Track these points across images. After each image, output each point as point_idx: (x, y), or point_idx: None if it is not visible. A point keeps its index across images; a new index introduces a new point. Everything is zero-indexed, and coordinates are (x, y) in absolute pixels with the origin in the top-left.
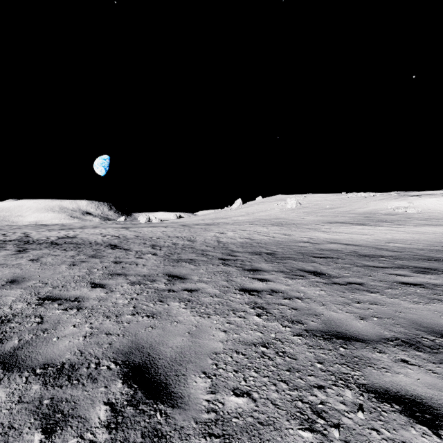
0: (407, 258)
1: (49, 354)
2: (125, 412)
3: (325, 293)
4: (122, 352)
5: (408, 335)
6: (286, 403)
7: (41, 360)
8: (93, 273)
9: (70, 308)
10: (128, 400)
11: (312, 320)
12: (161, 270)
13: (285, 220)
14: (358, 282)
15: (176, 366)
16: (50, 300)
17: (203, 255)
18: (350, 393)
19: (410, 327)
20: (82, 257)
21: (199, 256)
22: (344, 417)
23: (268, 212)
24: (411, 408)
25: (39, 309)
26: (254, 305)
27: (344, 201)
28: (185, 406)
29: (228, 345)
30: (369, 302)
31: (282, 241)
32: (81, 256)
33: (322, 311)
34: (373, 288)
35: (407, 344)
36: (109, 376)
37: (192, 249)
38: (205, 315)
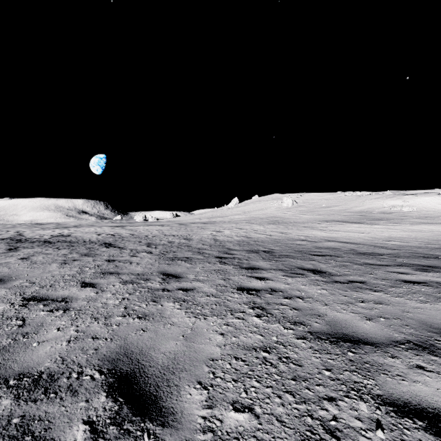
0: (406, 256)
1: (26, 362)
2: (107, 433)
3: (327, 292)
4: (109, 359)
5: (419, 337)
6: (293, 420)
7: (16, 370)
8: (85, 272)
9: (56, 309)
10: (111, 417)
11: (316, 321)
12: (156, 269)
13: (282, 219)
14: (359, 280)
15: (168, 375)
16: (35, 300)
17: (199, 253)
18: (365, 406)
19: (421, 328)
20: (75, 256)
21: (195, 254)
22: (361, 437)
23: (265, 210)
24: (436, 424)
25: (22, 310)
26: (253, 305)
27: (340, 199)
28: (177, 425)
29: (226, 350)
30: (374, 302)
31: (279, 240)
32: (73, 254)
33: (326, 311)
34: (376, 286)
35: (420, 347)
36: (92, 387)
37: (188, 247)
38: (201, 317)
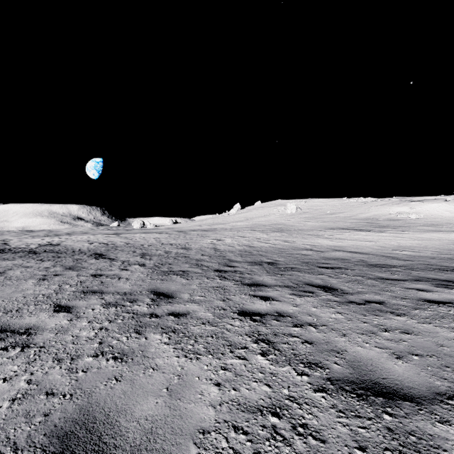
0: (421, 268)
1: None
2: None
3: (343, 316)
4: (60, 433)
5: None
6: None
7: None
8: (63, 291)
9: (12, 346)
10: None
11: (335, 362)
12: (146, 286)
13: (285, 226)
14: (377, 300)
15: None
16: None
17: (197, 266)
18: None
19: None
20: (58, 269)
21: (193, 267)
22: None
23: (268, 217)
24: None
25: None
26: (257, 337)
27: (345, 206)
28: None
29: (223, 413)
30: (400, 330)
31: (284, 249)
32: (57, 268)
33: (345, 345)
34: (397, 308)
35: None
36: None
37: (185, 258)
38: (192, 356)
